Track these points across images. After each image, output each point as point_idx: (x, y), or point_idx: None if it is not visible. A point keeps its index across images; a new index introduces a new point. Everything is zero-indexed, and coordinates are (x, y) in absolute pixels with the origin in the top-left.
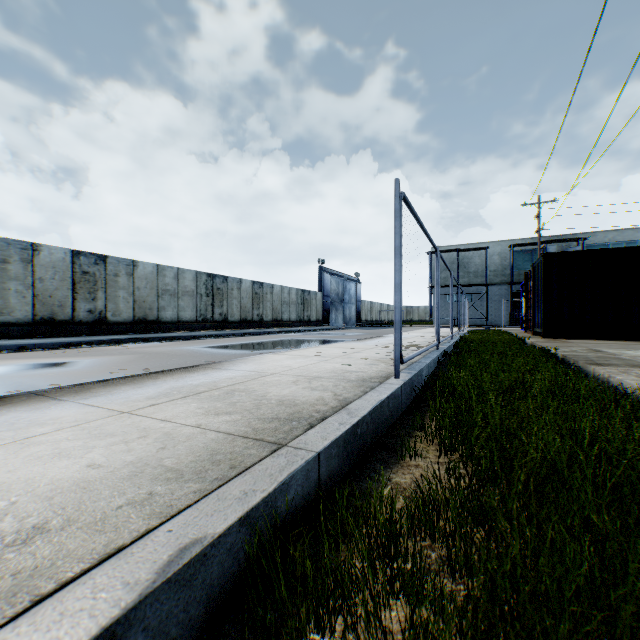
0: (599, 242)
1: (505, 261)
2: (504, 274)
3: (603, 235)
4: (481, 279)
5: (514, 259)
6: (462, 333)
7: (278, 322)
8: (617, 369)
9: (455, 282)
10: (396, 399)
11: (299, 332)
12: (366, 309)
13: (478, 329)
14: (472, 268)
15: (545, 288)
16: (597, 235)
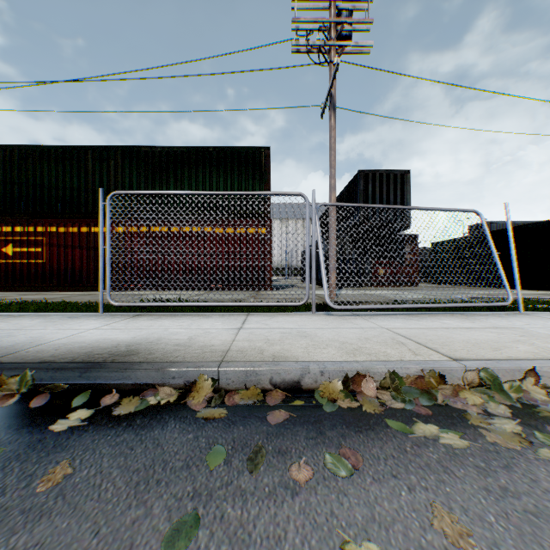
0: None
1: None
2: None
3: None
4: None
5: None
6: None
7: None
8: None
9: None
10: None
11: None
12: None
13: None
14: None
15: None
16: None
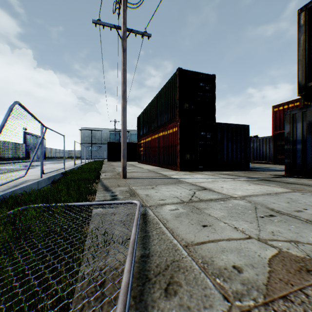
0: (134, 133)
1: (108, 136)
2: (108, 140)
3: (135, 131)
4: (100, 141)
5: (111, 135)
6: (90, 161)
7: (3, 158)
8: (105, 165)
9: (90, 142)
10: (75, 168)
11: (20, 163)
12: (48, 151)
13: (97, 160)
14: (97, 137)
15: (108, 150)
16: (133, 131)
